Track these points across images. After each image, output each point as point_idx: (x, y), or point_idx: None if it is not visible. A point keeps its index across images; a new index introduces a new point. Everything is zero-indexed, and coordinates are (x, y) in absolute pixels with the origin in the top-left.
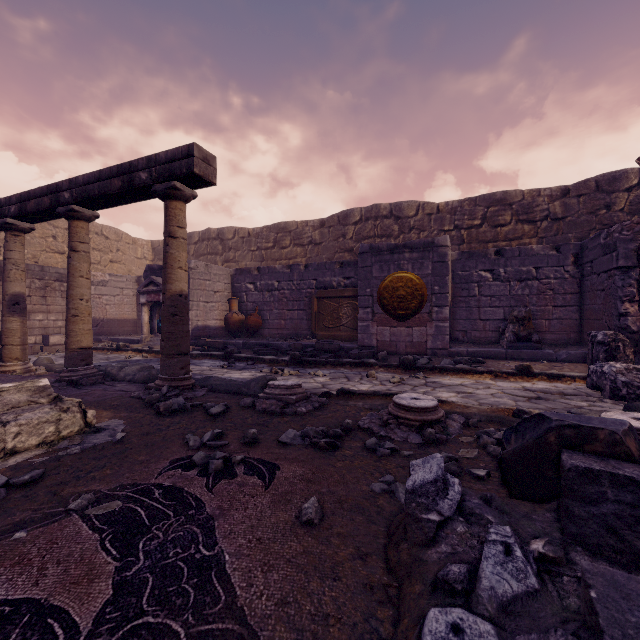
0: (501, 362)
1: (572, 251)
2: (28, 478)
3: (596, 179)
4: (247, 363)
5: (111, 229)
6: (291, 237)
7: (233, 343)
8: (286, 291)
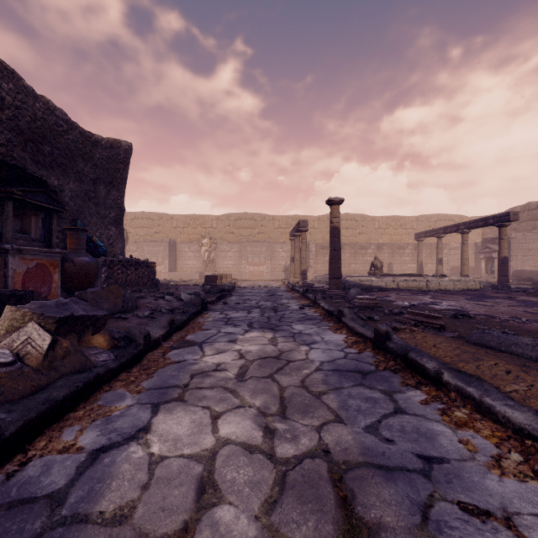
0: None
1: None
2: (476, 290)
3: None
4: None
5: (456, 216)
6: None
7: None
8: None
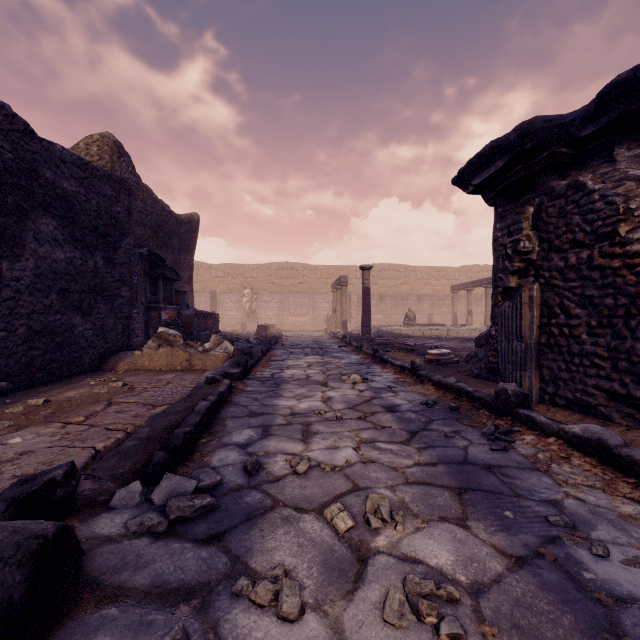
0: None
1: None
2: None
3: None
4: None
5: None
6: None
7: None
8: None
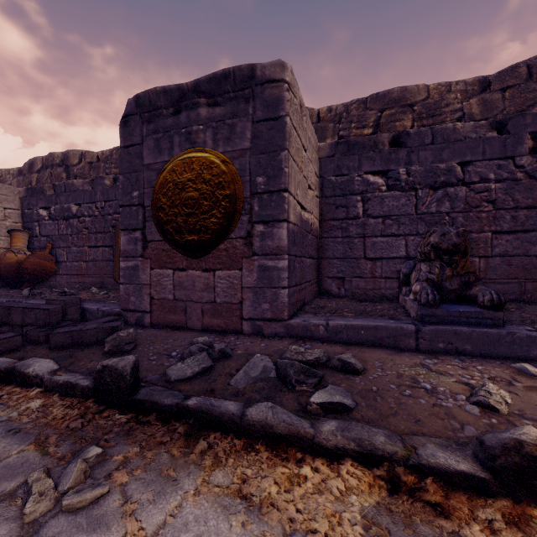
0: (407, 368)
1: (530, 128)
2: None
3: (529, 63)
4: None
5: None
6: None
7: None
8: (87, 218)
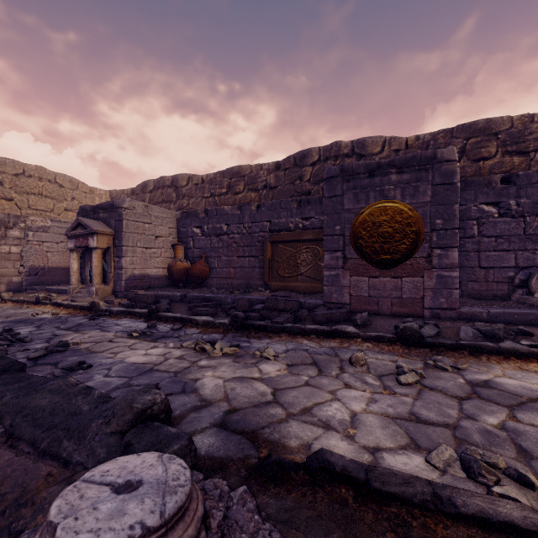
0: None
1: None
2: None
3: None
4: (171, 327)
5: (66, 177)
6: (245, 182)
7: (170, 296)
8: (236, 235)
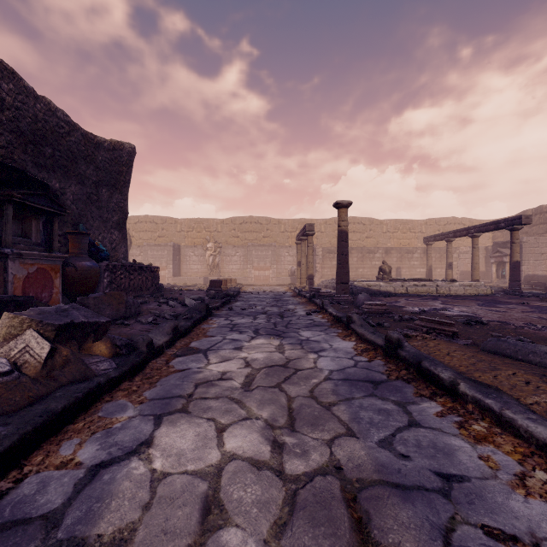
0: None
1: None
2: (487, 295)
3: None
4: None
5: (466, 219)
6: None
7: None
8: None
